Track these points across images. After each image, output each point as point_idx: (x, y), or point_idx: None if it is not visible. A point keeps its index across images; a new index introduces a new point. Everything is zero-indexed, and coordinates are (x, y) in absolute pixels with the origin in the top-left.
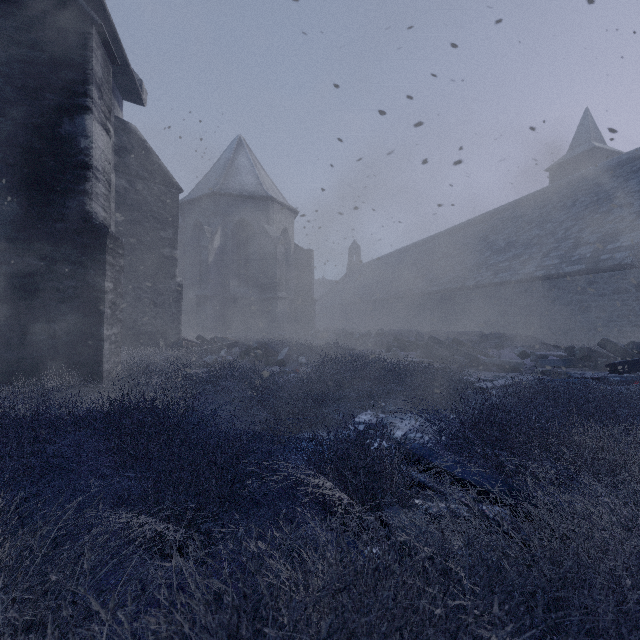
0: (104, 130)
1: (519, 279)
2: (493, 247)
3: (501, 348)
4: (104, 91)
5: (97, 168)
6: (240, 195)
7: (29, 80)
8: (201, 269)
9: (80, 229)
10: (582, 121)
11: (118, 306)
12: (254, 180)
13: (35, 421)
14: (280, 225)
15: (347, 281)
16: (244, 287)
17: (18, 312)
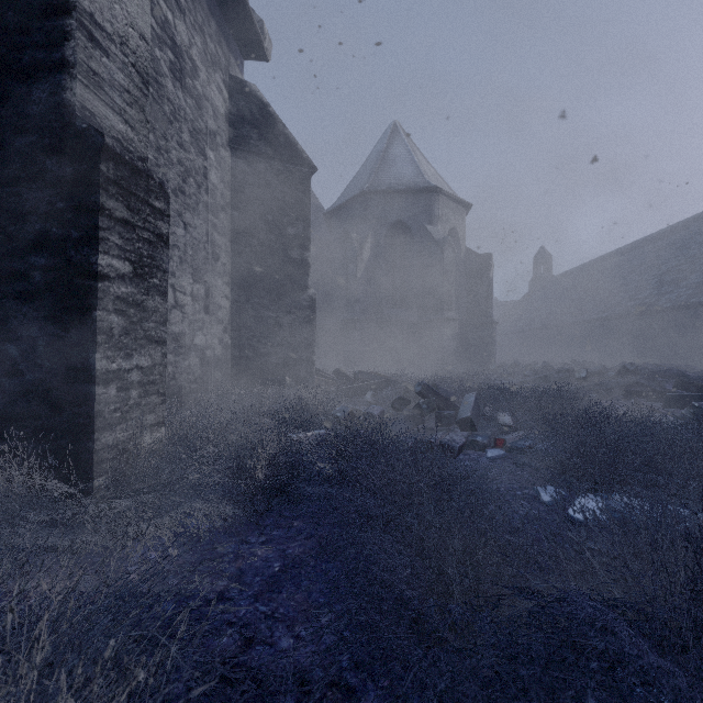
0: None
1: None
2: None
3: None
4: None
5: (96, 21)
6: (395, 190)
7: None
8: (348, 287)
9: (55, 144)
10: None
11: (152, 312)
12: (412, 170)
13: None
14: (447, 224)
15: (532, 300)
16: (400, 308)
17: None
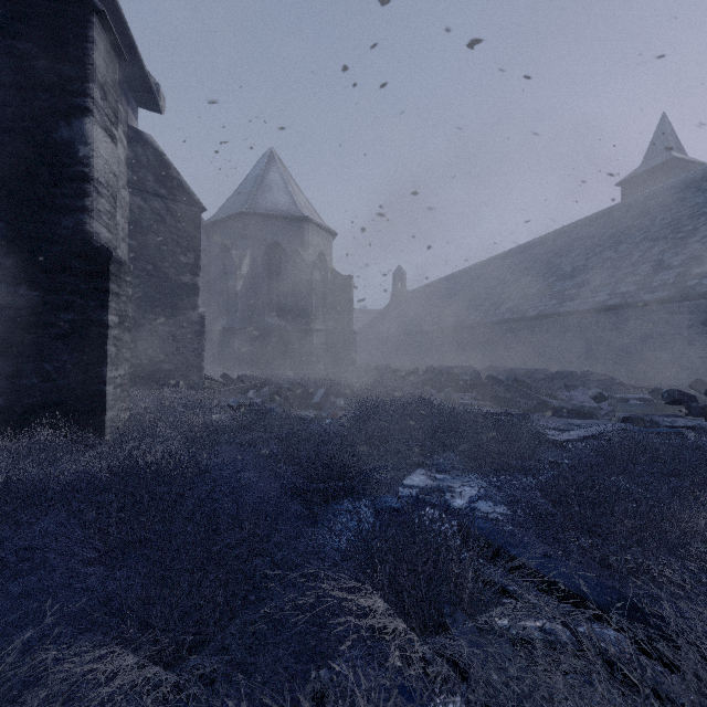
0: (108, 136)
1: (589, 308)
2: (558, 272)
3: (571, 389)
4: (108, 91)
5: (99, 181)
6: (271, 215)
7: (18, 77)
8: (228, 298)
9: (78, 253)
10: (659, 128)
11: (125, 343)
12: (287, 198)
13: (6, 492)
14: (316, 248)
15: (391, 311)
16: (276, 318)
17: (5, 351)
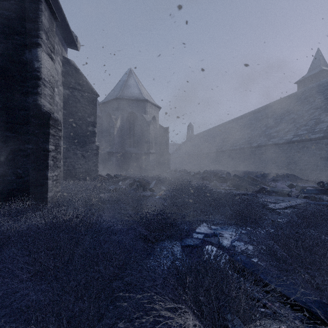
0: (50, 58)
1: (283, 142)
2: (267, 125)
3: (276, 181)
4: (50, 35)
5: (45, 79)
6: (130, 99)
7: (5, 28)
8: (110, 138)
9: (34, 115)
10: (315, 55)
11: (58, 159)
12: (138, 91)
13: None
14: (151, 114)
15: (186, 144)
16: (132, 147)
17: None
